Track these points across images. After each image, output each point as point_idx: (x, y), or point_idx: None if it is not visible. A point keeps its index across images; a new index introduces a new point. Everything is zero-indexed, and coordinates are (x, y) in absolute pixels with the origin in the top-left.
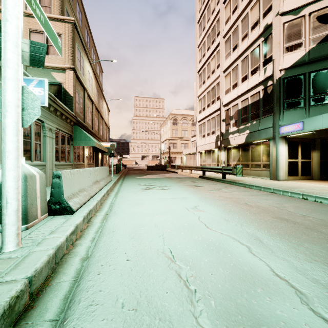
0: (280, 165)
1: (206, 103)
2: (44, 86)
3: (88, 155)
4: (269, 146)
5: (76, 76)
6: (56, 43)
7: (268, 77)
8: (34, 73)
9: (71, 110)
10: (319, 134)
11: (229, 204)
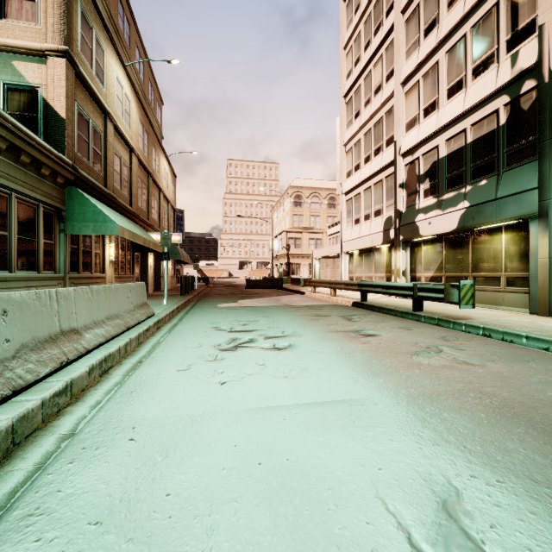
0: None
1: (363, 154)
2: None
3: (120, 257)
4: (528, 234)
5: (78, 76)
6: None
7: (524, 72)
8: None
9: (61, 150)
10: None
11: None
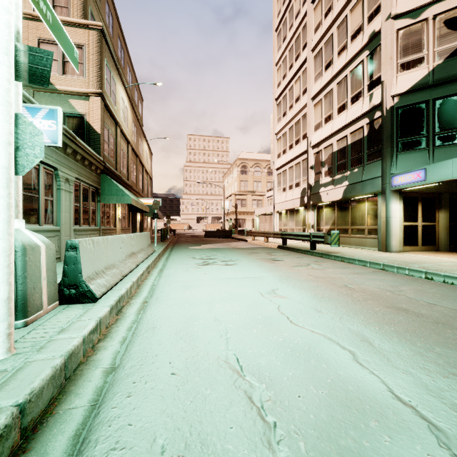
0: (392, 230)
1: (288, 143)
2: (56, 118)
3: (122, 216)
4: (377, 203)
5: (105, 105)
6: (70, 54)
7: (375, 106)
8: (44, 100)
9: (97, 153)
10: (447, 187)
11: (321, 287)
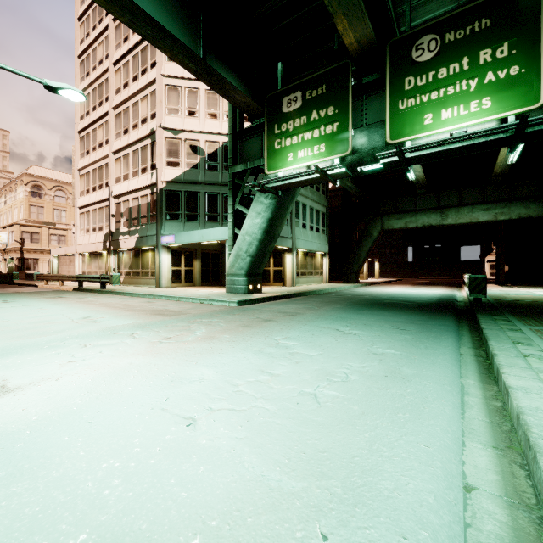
0: (163, 273)
1: (92, 184)
2: None
3: None
4: (155, 254)
5: None
6: None
7: (154, 184)
8: None
9: None
10: (199, 245)
11: (78, 304)
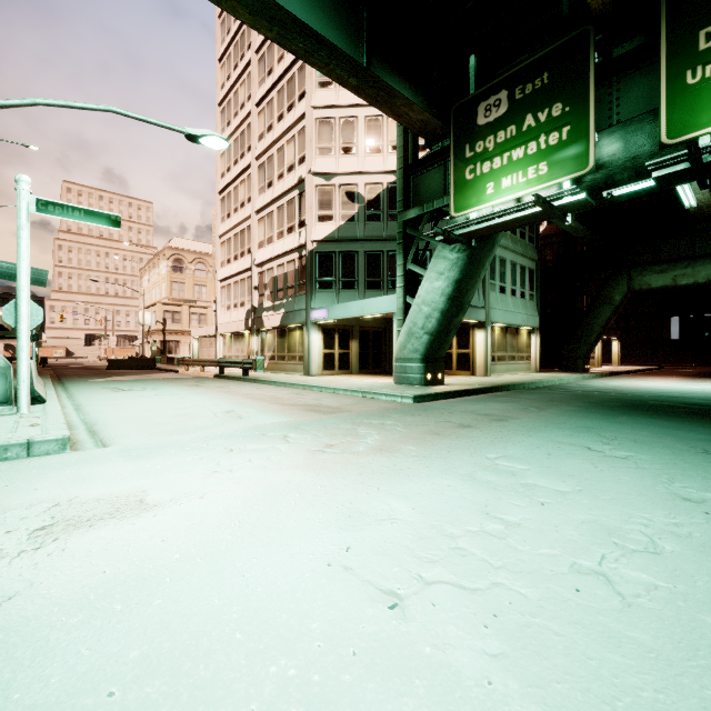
0: (313, 357)
1: (233, 252)
2: None
3: None
4: (304, 333)
5: None
6: None
7: (302, 245)
8: None
9: None
10: (357, 321)
11: (220, 395)
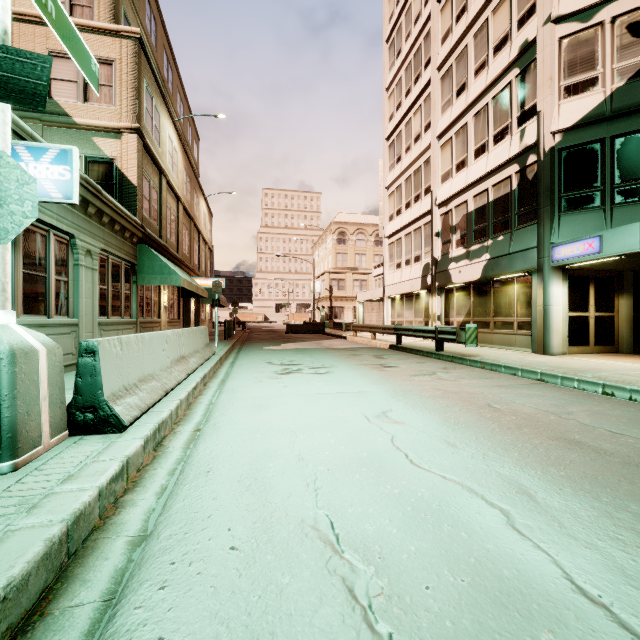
0: (553, 323)
1: (404, 200)
2: (71, 163)
3: (170, 303)
4: (531, 285)
5: (144, 146)
6: (85, 66)
7: (528, 148)
8: (58, 138)
9: (133, 213)
10: (630, 262)
11: (454, 407)
